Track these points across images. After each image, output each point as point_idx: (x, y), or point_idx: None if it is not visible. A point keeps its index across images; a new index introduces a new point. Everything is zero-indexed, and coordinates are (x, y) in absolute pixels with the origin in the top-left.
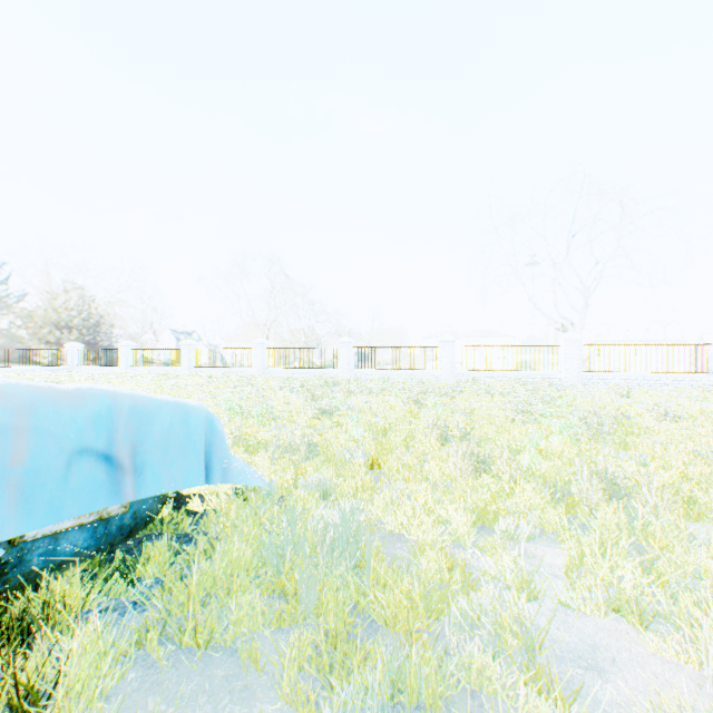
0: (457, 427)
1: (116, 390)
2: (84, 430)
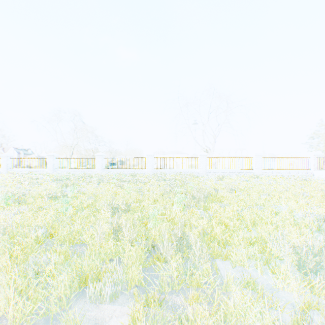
0: (122, 203)
1: None
2: None
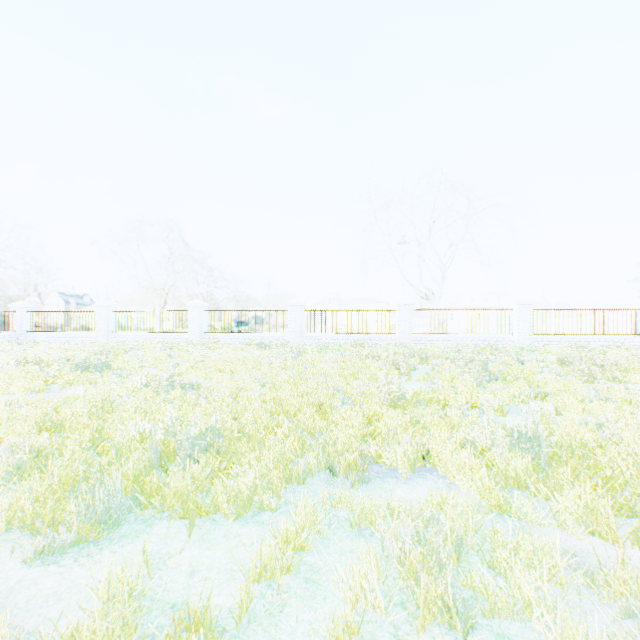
0: None
1: None
2: None
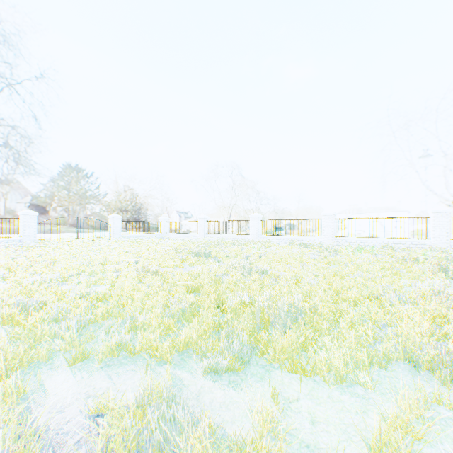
0: None
1: None
2: None
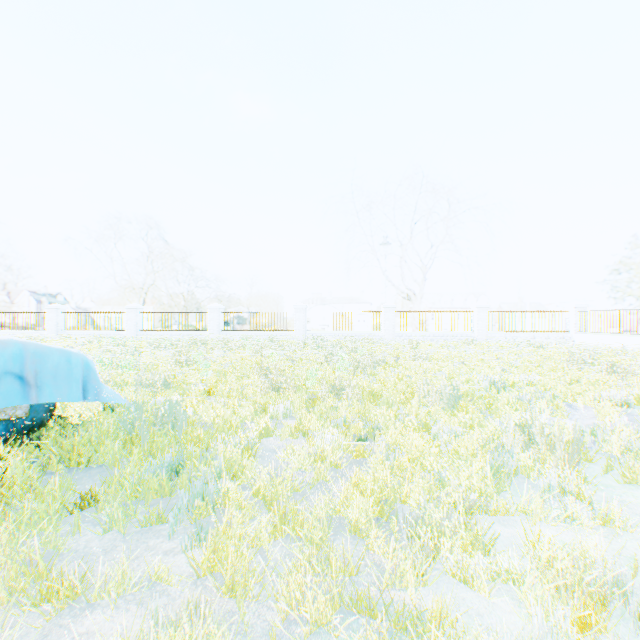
0: (274, 367)
1: (24, 340)
2: (8, 361)
